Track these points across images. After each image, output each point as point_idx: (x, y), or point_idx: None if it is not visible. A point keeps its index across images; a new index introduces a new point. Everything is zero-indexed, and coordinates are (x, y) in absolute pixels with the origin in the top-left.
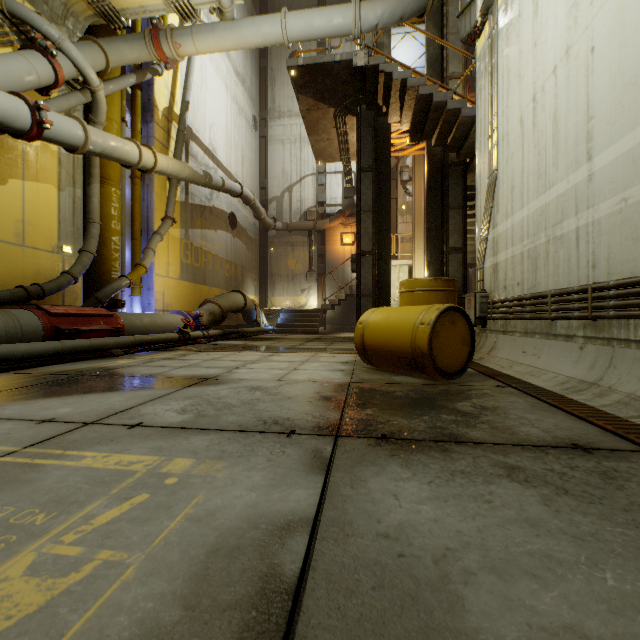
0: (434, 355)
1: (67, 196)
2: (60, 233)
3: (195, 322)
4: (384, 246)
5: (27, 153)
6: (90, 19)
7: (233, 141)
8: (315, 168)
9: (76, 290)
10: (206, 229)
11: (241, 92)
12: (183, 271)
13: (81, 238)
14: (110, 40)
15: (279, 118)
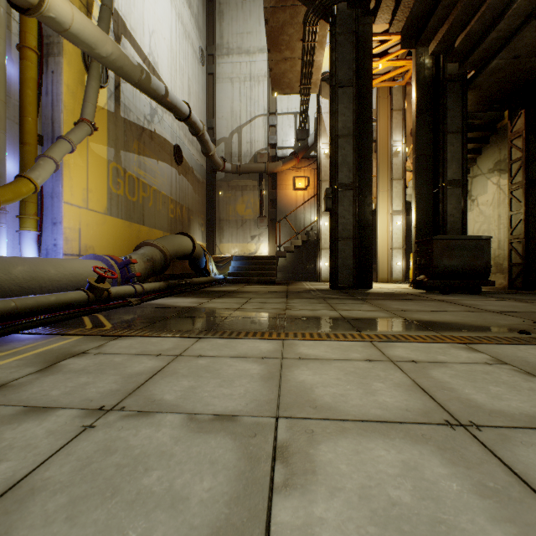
0: None
1: None
2: None
3: (123, 271)
4: (364, 179)
5: None
6: None
7: (178, 64)
8: (266, 108)
9: None
10: (145, 156)
11: (187, 14)
12: (112, 204)
13: None
14: None
15: (227, 55)
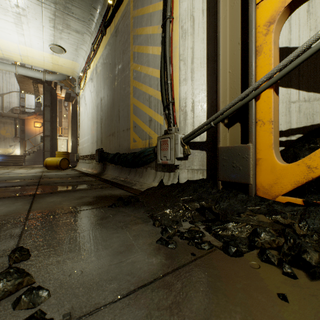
0: (61, 166)
1: None
2: None
3: None
4: (55, 134)
5: None
6: None
7: None
8: (19, 89)
9: None
10: None
11: None
12: None
13: None
14: None
15: None
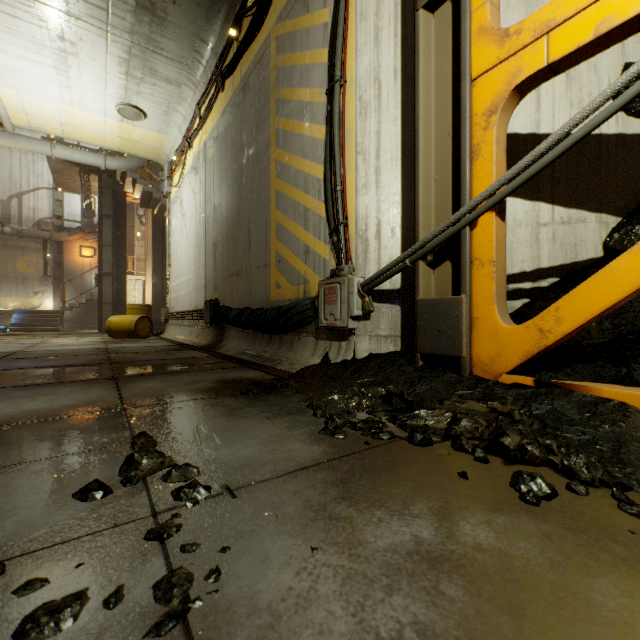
0: (137, 331)
1: None
2: None
3: None
4: (122, 270)
5: None
6: None
7: None
8: (51, 184)
9: None
10: None
11: None
12: None
13: None
14: None
15: None
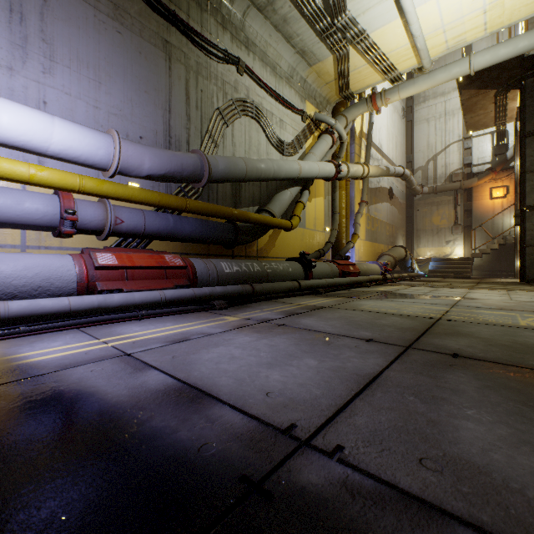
0: None
1: (326, 201)
2: (324, 221)
3: (384, 268)
4: None
5: (316, 184)
6: (336, 102)
7: (390, 134)
8: (460, 135)
9: (329, 251)
10: (376, 204)
11: None
12: (366, 235)
13: (330, 222)
14: (347, 110)
15: (423, 102)
